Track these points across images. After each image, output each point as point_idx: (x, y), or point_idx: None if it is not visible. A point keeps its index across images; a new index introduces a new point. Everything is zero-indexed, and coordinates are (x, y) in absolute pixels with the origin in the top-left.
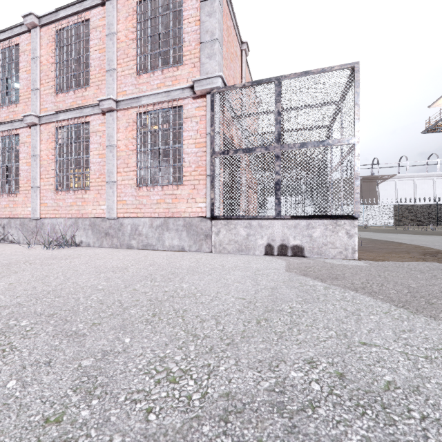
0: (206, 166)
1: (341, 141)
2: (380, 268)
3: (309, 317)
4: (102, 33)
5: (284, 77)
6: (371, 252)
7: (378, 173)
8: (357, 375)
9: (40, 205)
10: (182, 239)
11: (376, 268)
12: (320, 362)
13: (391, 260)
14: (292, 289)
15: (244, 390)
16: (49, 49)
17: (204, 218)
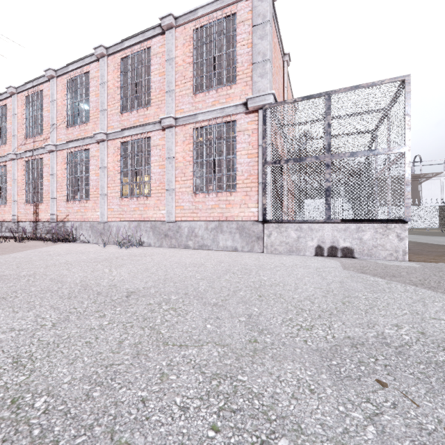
0: (257, 174)
1: (391, 150)
2: (434, 269)
3: (383, 302)
4: (162, 59)
5: (334, 91)
6: (420, 255)
7: (421, 171)
8: (434, 333)
9: (107, 210)
10: (235, 241)
11: (429, 269)
12: (404, 326)
13: (443, 262)
14: (358, 283)
15: (358, 336)
16: (115, 75)
17: (255, 222)
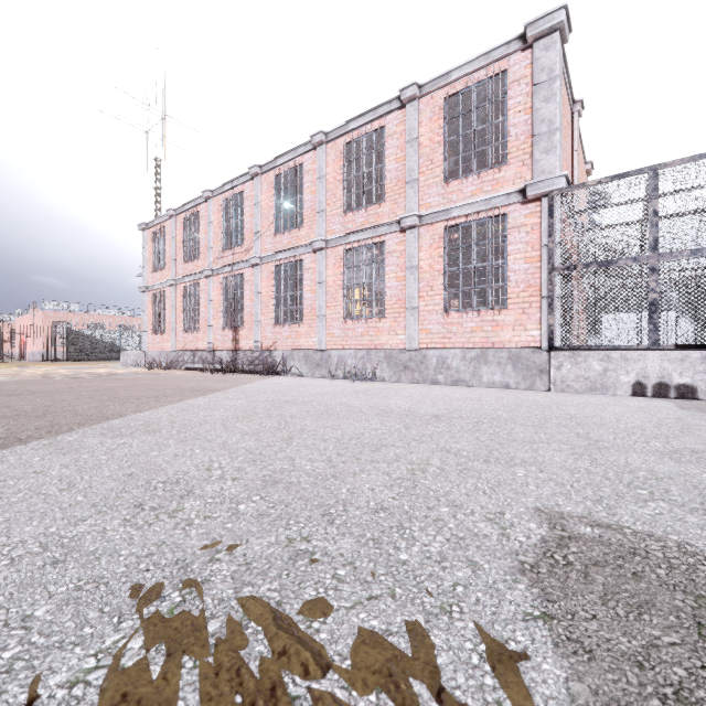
0: (540, 285)
1: None
2: None
3: None
4: (400, 140)
5: (664, 165)
6: None
7: None
8: None
9: (326, 335)
10: (506, 375)
11: None
12: None
13: None
14: (701, 420)
15: (698, 448)
16: (336, 166)
17: (537, 349)
